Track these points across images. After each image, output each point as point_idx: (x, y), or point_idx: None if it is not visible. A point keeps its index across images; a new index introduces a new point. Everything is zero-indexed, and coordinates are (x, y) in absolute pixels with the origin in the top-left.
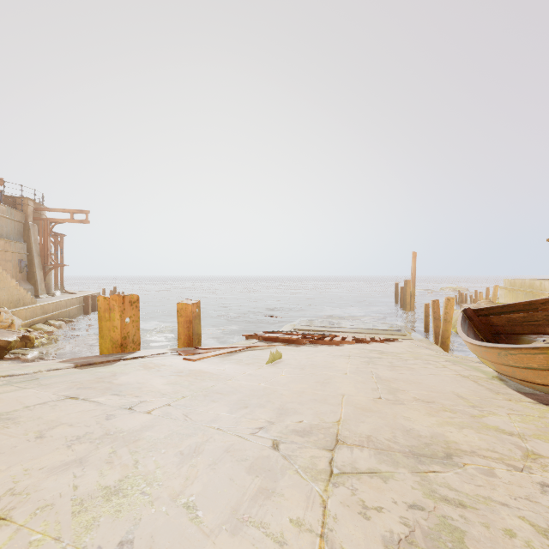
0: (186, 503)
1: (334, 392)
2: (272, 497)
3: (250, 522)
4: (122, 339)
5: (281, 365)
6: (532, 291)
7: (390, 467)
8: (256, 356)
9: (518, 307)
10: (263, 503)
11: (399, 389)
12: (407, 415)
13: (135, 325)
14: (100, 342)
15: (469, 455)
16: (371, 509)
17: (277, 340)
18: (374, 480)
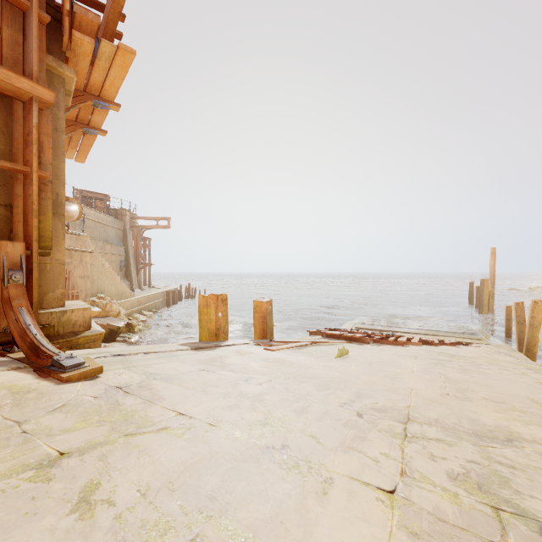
0: (310, 435)
1: (402, 385)
2: (365, 440)
3: (353, 449)
4: (216, 330)
5: (349, 360)
6: None
7: (454, 439)
8: (323, 351)
9: None
10: (360, 442)
11: (468, 389)
12: (474, 409)
13: (225, 319)
14: (200, 331)
15: (530, 442)
16: (437, 457)
17: (340, 338)
18: (440, 444)
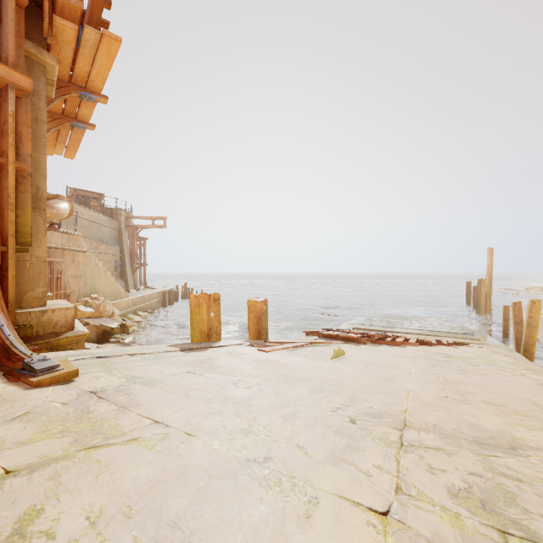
0: (297, 445)
1: (399, 388)
2: (357, 451)
3: (344, 461)
4: (208, 330)
5: (345, 361)
6: None
7: (454, 447)
8: (319, 351)
9: None
10: (351, 453)
11: (467, 392)
12: (474, 413)
13: (218, 319)
14: (191, 332)
15: (534, 450)
16: (436, 470)
17: (336, 338)
18: (439, 454)
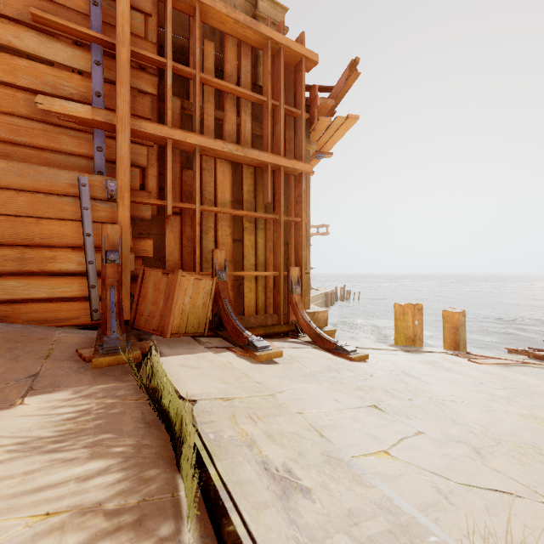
0: None
1: None
2: None
3: None
4: (413, 336)
5: None
6: None
7: None
8: (541, 373)
9: None
10: None
11: None
12: None
13: (420, 327)
14: (395, 336)
15: None
16: None
17: None
18: None
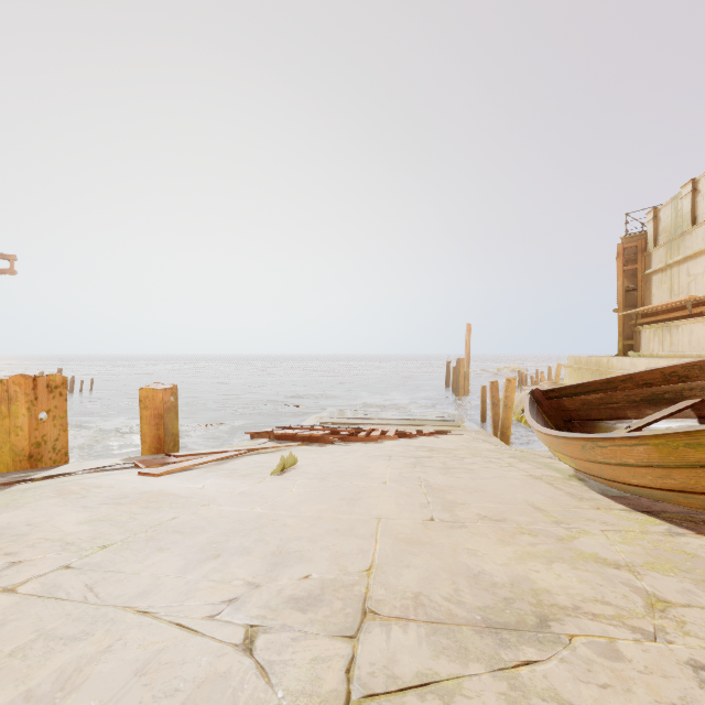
0: None
1: (366, 514)
2: None
3: None
4: (31, 446)
5: (294, 475)
6: (599, 369)
7: (455, 662)
8: (259, 463)
9: (595, 386)
10: None
11: (457, 503)
12: (472, 546)
13: (59, 424)
14: None
15: (573, 616)
16: None
17: (295, 439)
18: None
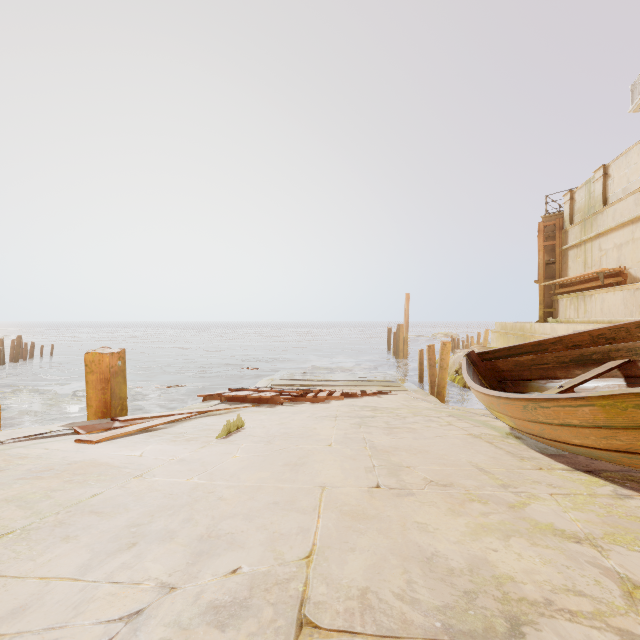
0: None
1: (309, 482)
2: None
3: None
4: None
5: (239, 439)
6: (523, 334)
7: None
8: (207, 425)
9: (526, 348)
10: None
11: (402, 466)
12: (422, 519)
13: None
14: None
15: (548, 617)
16: None
17: (246, 400)
18: None
